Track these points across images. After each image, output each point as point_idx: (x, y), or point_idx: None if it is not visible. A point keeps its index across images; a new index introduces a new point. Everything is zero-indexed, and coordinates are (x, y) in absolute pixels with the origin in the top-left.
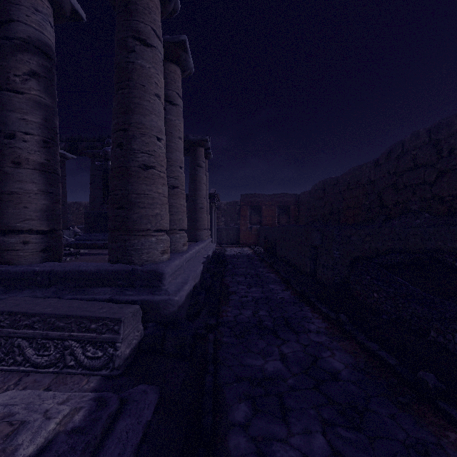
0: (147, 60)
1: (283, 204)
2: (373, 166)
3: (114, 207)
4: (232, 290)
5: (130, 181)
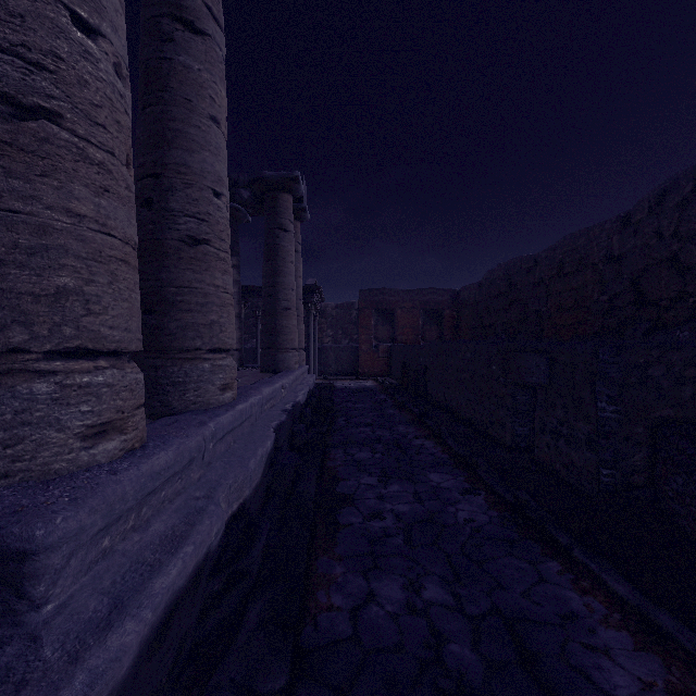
0: None
1: (431, 307)
2: (617, 226)
3: None
4: (345, 492)
5: None
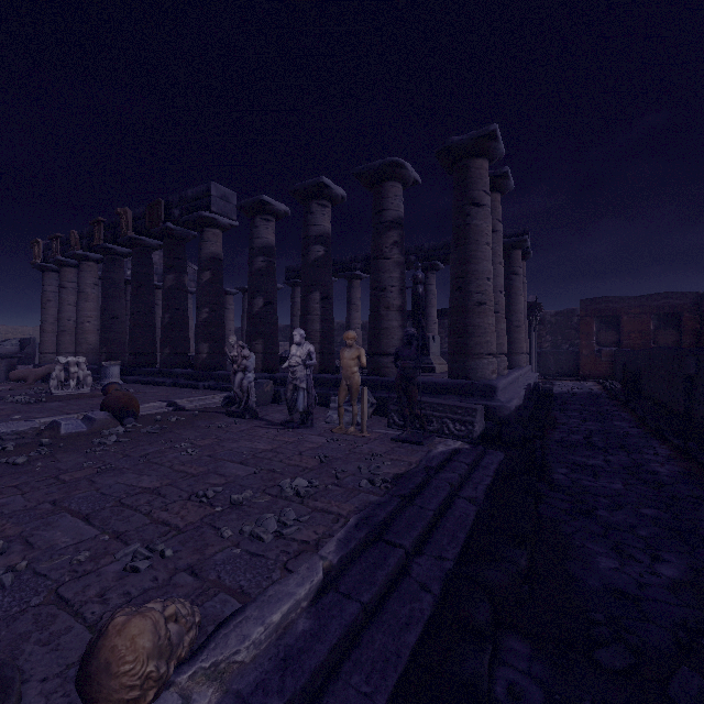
0: (480, 219)
1: (665, 311)
2: None
3: (455, 336)
4: (560, 422)
5: (467, 316)
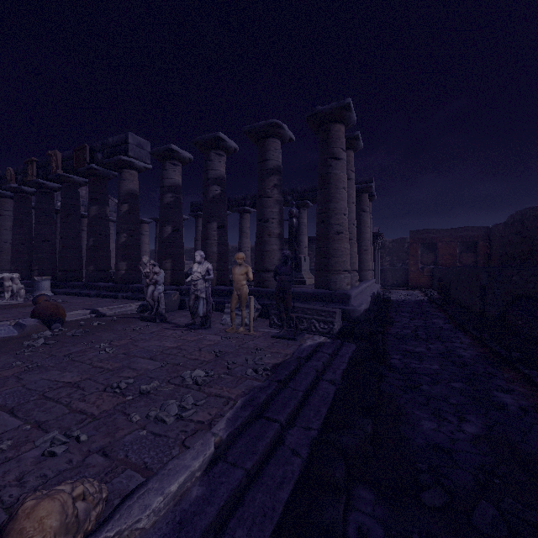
0: (338, 169)
1: (466, 240)
2: None
3: (320, 257)
4: (396, 320)
5: (329, 242)
